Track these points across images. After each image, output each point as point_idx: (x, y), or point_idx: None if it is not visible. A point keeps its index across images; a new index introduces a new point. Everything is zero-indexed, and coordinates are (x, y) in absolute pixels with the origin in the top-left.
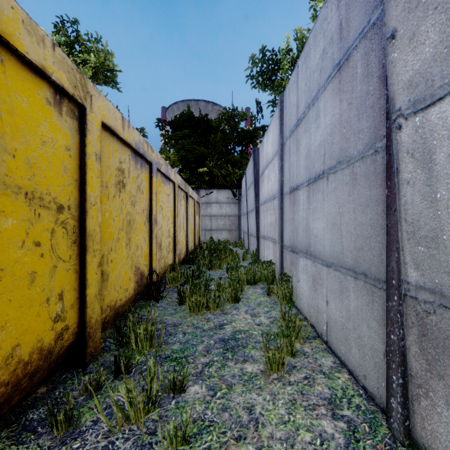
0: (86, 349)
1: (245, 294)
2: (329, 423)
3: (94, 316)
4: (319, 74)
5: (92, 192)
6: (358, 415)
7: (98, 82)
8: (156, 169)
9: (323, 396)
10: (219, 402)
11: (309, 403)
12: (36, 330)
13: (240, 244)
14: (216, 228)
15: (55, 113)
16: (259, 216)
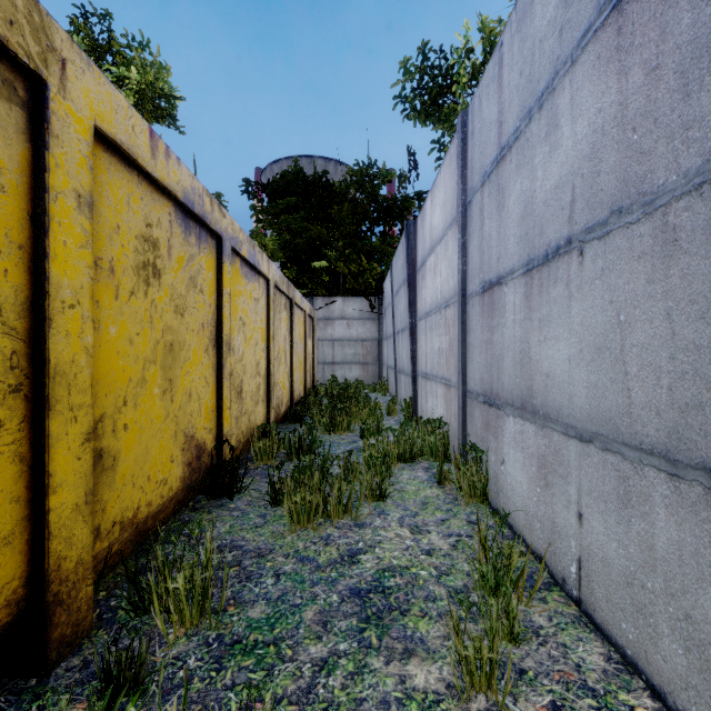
0: (46, 634)
1: (397, 483)
2: None
3: (72, 552)
4: (558, 39)
5: (66, 277)
6: None
7: (145, 117)
8: (230, 250)
9: None
10: None
11: None
12: None
13: (382, 386)
14: (341, 361)
15: None
16: (416, 339)
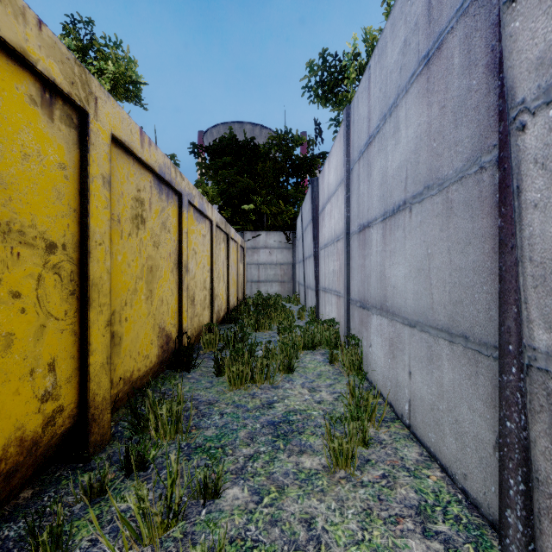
0: (88, 437)
1: (301, 362)
2: (419, 544)
3: (100, 392)
4: (399, 74)
5: (97, 227)
6: (458, 531)
7: (118, 97)
8: (187, 202)
9: (408, 502)
10: (266, 512)
11: (389, 513)
12: (13, 414)
13: (295, 299)
14: (264, 280)
15: (44, 117)
16: (318, 263)
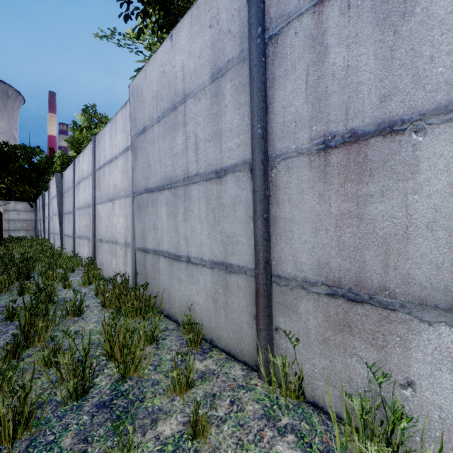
0: None
1: None
2: None
3: None
4: None
5: None
6: None
7: None
8: None
9: None
10: None
11: None
12: None
13: (36, 238)
14: (14, 229)
15: None
16: (45, 223)
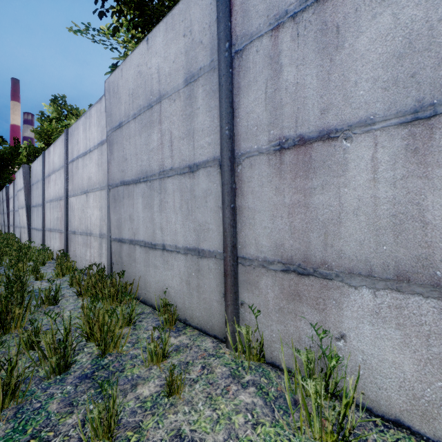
0: None
1: None
2: None
3: None
4: None
5: None
6: None
7: None
8: None
9: None
10: None
11: None
12: None
13: None
14: None
15: None
16: (9, 216)
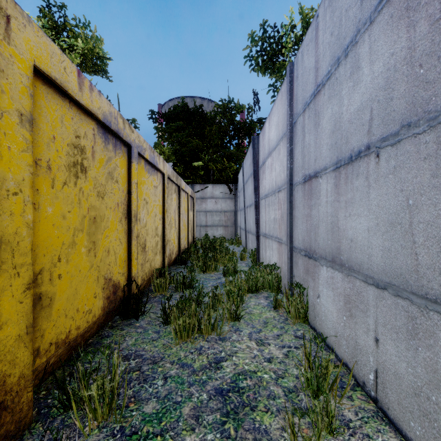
0: None
1: (247, 308)
2: None
3: (16, 370)
4: (359, 7)
5: (10, 172)
6: None
7: (87, 71)
8: (137, 154)
9: None
10: None
11: None
12: None
13: (237, 241)
14: (211, 224)
15: None
16: (258, 211)
